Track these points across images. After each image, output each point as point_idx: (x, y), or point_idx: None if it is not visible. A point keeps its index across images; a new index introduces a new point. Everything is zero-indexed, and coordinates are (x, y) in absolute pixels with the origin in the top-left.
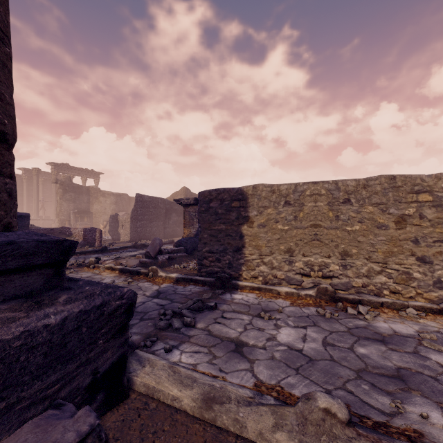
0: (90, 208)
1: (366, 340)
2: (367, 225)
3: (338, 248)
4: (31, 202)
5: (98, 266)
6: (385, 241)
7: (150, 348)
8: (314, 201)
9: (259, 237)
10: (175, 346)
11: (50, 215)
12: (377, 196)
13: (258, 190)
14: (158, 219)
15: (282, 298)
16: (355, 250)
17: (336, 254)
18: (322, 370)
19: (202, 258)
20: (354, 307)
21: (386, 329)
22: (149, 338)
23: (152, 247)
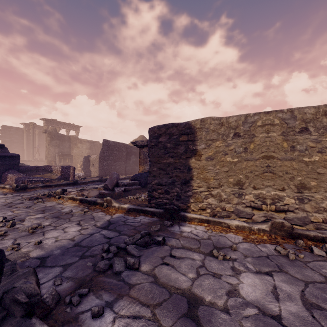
0: (71, 152)
1: None
2: None
3: (294, 180)
4: (30, 148)
5: (63, 197)
6: None
7: (76, 307)
8: (266, 132)
9: (207, 170)
10: (109, 303)
11: (43, 158)
12: None
13: (206, 124)
14: (120, 160)
15: (233, 232)
16: (314, 183)
17: (292, 187)
18: None
19: (152, 190)
20: (318, 246)
21: None
22: (78, 290)
23: (110, 180)
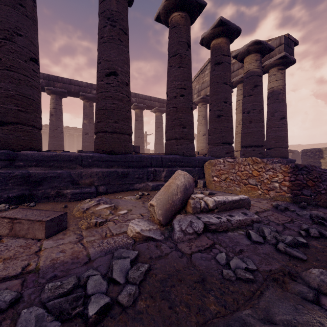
0: None
1: None
2: None
3: None
4: None
5: None
6: None
7: None
8: None
9: None
10: None
11: None
12: None
13: None
14: None
15: None
16: None
17: None
18: None
19: None
20: None
21: None
22: None
23: None
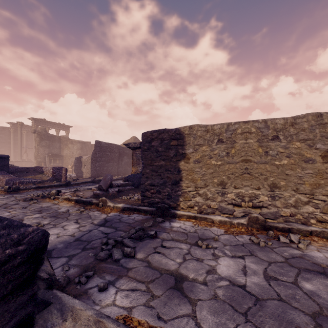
0: (61, 153)
1: (307, 272)
2: (294, 160)
3: (267, 180)
4: (17, 148)
5: (58, 197)
6: (312, 174)
7: (84, 285)
8: (245, 139)
9: (195, 172)
10: (111, 282)
11: (31, 158)
12: (304, 132)
13: (194, 130)
14: (113, 161)
15: (216, 226)
16: (283, 183)
17: (265, 186)
18: (274, 315)
19: (145, 190)
20: (285, 235)
21: (323, 259)
22: (85, 273)
23: (104, 181)
